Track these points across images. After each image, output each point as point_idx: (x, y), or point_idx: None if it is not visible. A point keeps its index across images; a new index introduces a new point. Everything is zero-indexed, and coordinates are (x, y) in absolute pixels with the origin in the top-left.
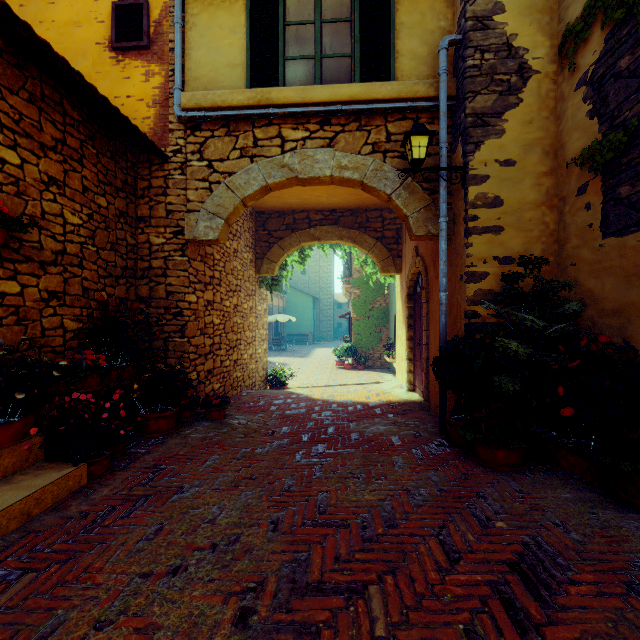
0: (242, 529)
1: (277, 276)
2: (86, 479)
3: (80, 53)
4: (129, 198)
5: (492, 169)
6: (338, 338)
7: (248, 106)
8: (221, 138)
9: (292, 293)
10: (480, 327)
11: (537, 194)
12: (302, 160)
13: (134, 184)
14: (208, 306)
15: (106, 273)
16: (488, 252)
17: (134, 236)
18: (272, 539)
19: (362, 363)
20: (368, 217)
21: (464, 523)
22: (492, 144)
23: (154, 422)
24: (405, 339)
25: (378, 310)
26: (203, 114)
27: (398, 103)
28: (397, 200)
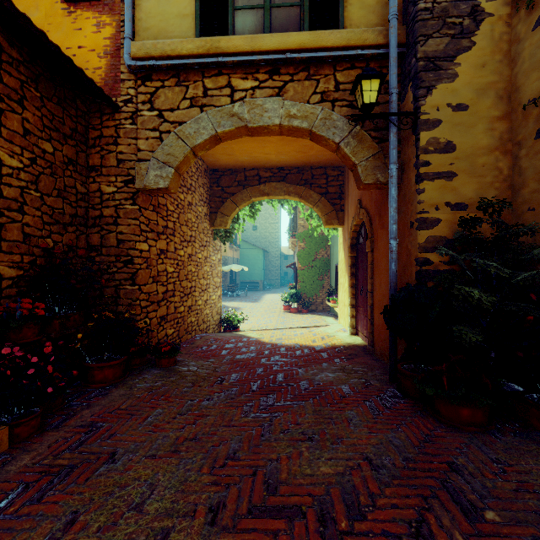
0: (174, 520)
1: (230, 229)
2: (8, 443)
3: (32, 5)
4: (79, 146)
5: (444, 114)
6: (285, 285)
7: (197, 55)
8: (171, 88)
9: (245, 246)
10: (432, 274)
11: (490, 139)
12: (251, 109)
13: (85, 133)
14: (161, 255)
15: (52, 220)
16: (440, 198)
17: (85, 185)
18: (209, 538)
19: (306, 307)
20: (313, 174)
21: (445, 513)
22: (444, 88)
23: (99, 371)
24: (348, 286)
25: (320, 261)
26: (153, 63)
27: (347, 51)
28: (346, 148)
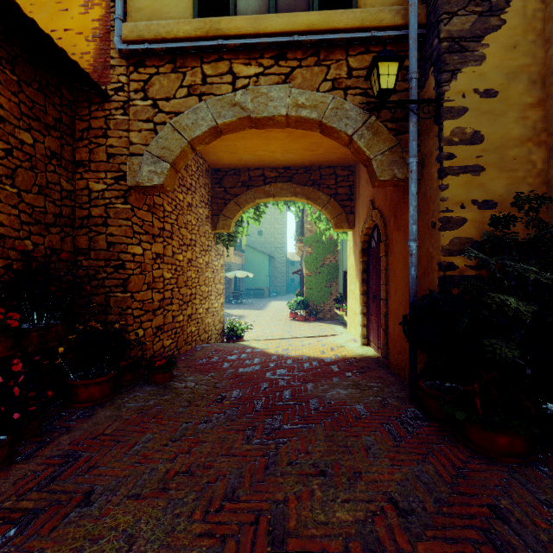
0: None
1: (233, 232)
2: None
3: None
4: (64, 139)
5: (471, 100)
6: (291, 292)
7: (195, 38)
8: (167, 75)
9: (250, 252)
10: (457, 280)
11: (522, 129)
12: (255, 98)
13: (71, 124)
14: (157, 259)
15: (32, 219)
16: (466, 195)
17: (71, 181)
18: None
19: (313, 315)
20: (322, 174)
21: None
22: (471, 72)
23: (84, 389)
24: (358, 293)
25: (328, 266)
26: (146, 46)
27: (361, 32)
28: (359, 141)
